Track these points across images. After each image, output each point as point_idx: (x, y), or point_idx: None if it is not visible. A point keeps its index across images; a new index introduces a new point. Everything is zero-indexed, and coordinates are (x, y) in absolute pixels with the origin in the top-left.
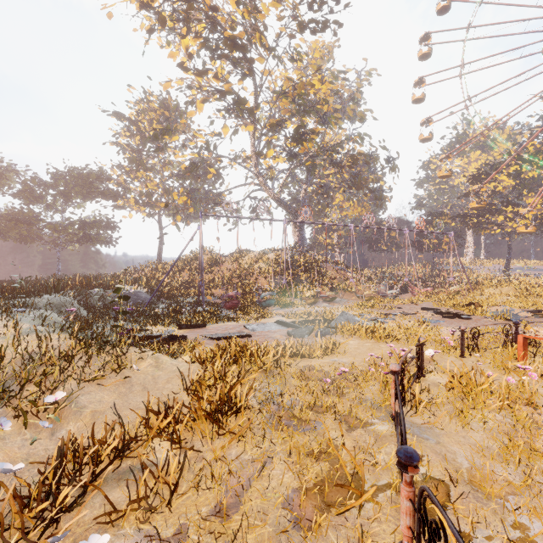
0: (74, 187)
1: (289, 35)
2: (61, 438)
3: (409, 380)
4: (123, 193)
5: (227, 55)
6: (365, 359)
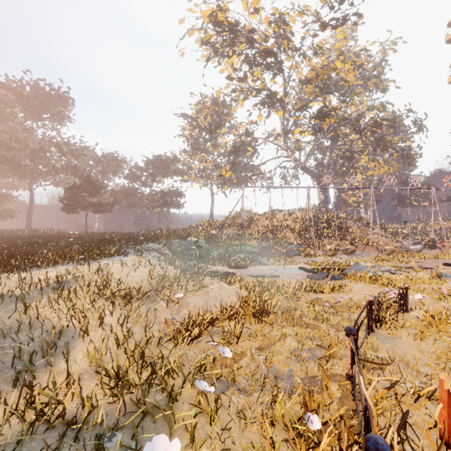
0: (157, 169)
1: (312, 35)
2: (188, 311)
3: (386, 310)
4: (187, 171)
5: (262, 63)
6: (363, 297)
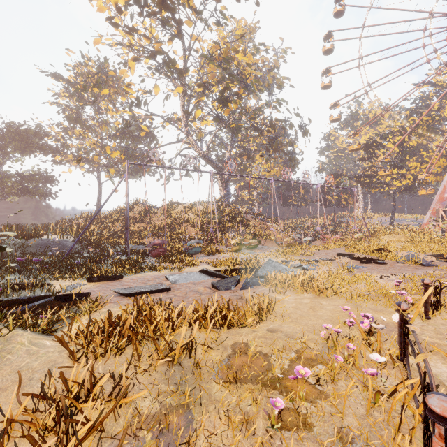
0: (11, 142)
1: None
2: None
3: None
4: (62, 150)
5: (156, 12)
6: (311, 326)
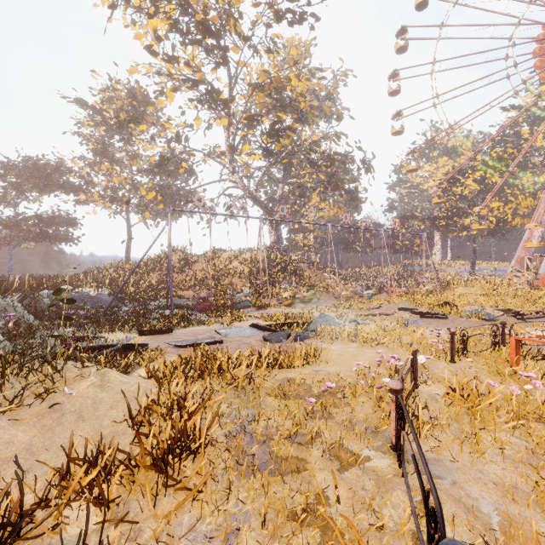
0: (28, 179)
1: (265, 24)
2: None
3: (407, 396)
4: (86, 188)
5: (199, 40)
6: (350, 367)
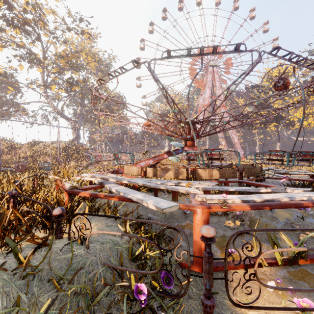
0: None
1: (62, 30)
2: None
3: None
4: None
5: (20, 27)
6: None
